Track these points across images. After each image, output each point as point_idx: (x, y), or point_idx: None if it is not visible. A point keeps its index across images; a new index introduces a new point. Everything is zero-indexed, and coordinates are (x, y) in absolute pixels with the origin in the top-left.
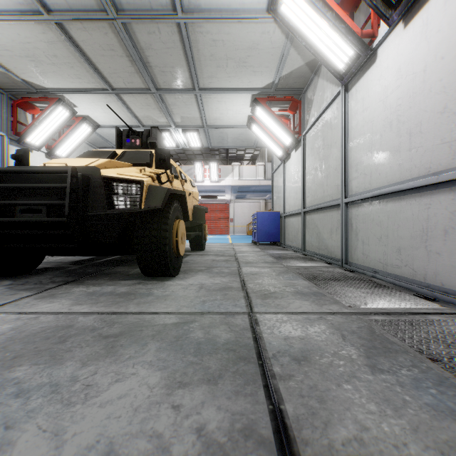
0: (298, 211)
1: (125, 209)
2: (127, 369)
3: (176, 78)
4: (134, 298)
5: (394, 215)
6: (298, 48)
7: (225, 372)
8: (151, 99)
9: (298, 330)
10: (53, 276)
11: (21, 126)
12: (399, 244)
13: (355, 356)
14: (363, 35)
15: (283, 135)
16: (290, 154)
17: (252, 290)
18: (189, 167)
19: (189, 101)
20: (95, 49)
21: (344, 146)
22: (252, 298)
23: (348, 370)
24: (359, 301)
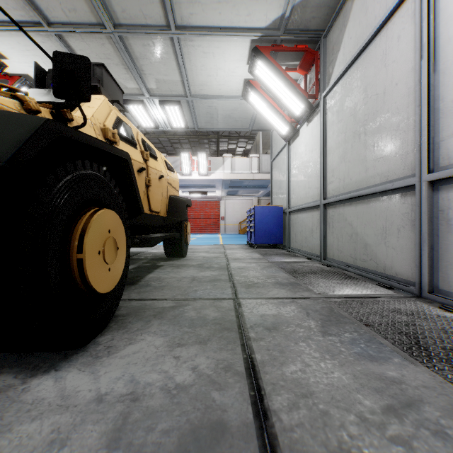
0: (313, 204)
1: None
2: None
3: (140, 4)
4: None
5: None
6: None
7: None
8: (110, 46)
9: None
10: None
11: None
12: None
13: None
14: None
15: (292, 101)
16: (298, 130)
17: None
18: (174, 158)
19: (164, 51)
20: None
21: (427, 78)
22: None
23: None
24: None
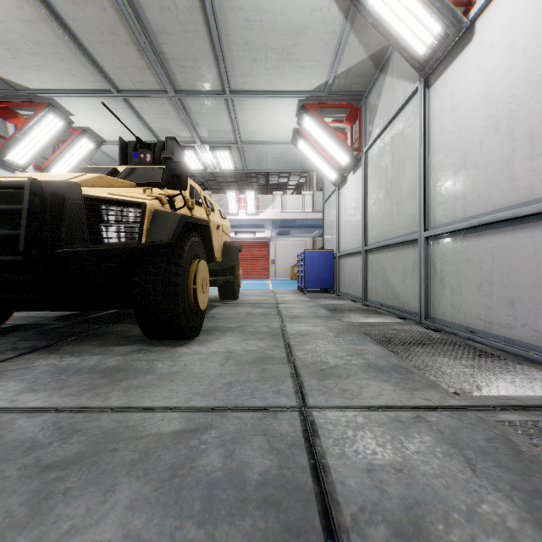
0: (357, 250)
1: (116, 244)
2: None
3: (200, 76)
4: (123, 378)
5: (503, 253)
6: (360, 33)
7: None
8: (169, 105)
9: (388, 447)
10: (21, 339)
11: None
12: (511, 294)
13: (513, 521)
14: (456, 3)
15: (338, 153)
16: (346, 177)
17: (303, 362)
18: (220, 196)
19: (218, 108)
20: (91, 33)
21: (424, 161)
22: (304, 378)
23: None
24: (467, 383)
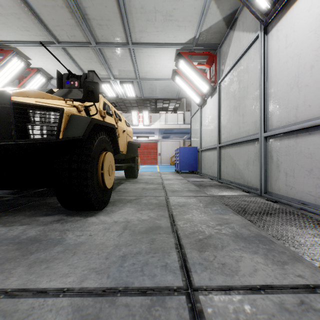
0: (214, 146)
1: (38, 139)
2: None
3: (112, 32)
4: (35, 250)
5: None
6: (218, 1)
7: None
8: (92, 53)
9: None
10: None
11: None
12: None
13: None
14: None
15: (201, 84)
16: (206, 100)
17: (184, 232)
18: (127, 114)
19: (124, 55)
20: None
21: (263, 84)
22: (186, 250)
23: None
24: None
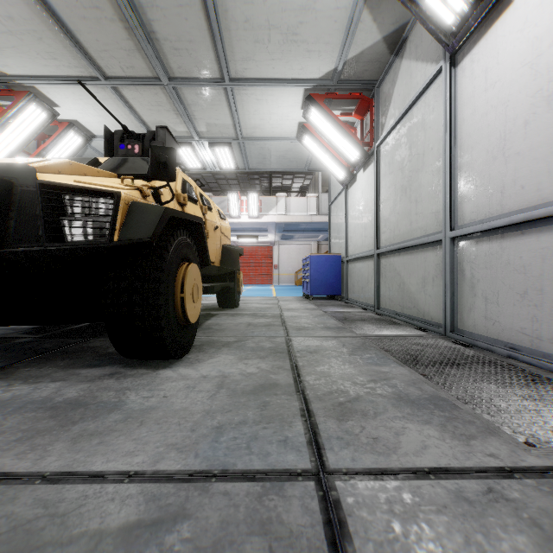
0: (368, 254)
1: (80, 242)
2: None
3: (196, 61)
4: (79, 418)
5: None
6: (374, 10)
7: None
8: (162, 95)
9: None
10: None
11: None
12: None
13: None
14: None
15: (347, 148)
16: (355, 175)
17: (315, 392)
18: (221, 198)
19: (217, 99)
20: (71, 7)
21: (449, 150)
22: (318, 418)
23: None
24: (536, 426)
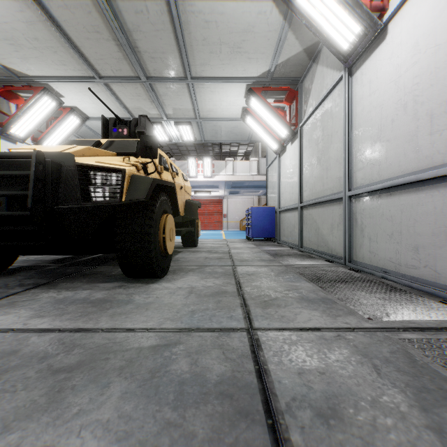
0: (294, 206)
1: (102, 202)
2: (67, 439)
3: (167, 65)
4: (109, 307)
5: (409, 209)
6: (296, 31)
7: (218, 446)
8: (141, 89)
9: (314, 357)
10: (25, 278)
11: (4, 116)
12: (416, 242)
13: (405, 407)
14: (372, 9)
15: (278, 127)
16: (285, 147)
17: (250, 295)
18: (182, 162)
19: (181, 91)
20: (79, 31)
21: (347, 135)
22: (250, 307)
23: (404, 439)
24: (379, 311)
